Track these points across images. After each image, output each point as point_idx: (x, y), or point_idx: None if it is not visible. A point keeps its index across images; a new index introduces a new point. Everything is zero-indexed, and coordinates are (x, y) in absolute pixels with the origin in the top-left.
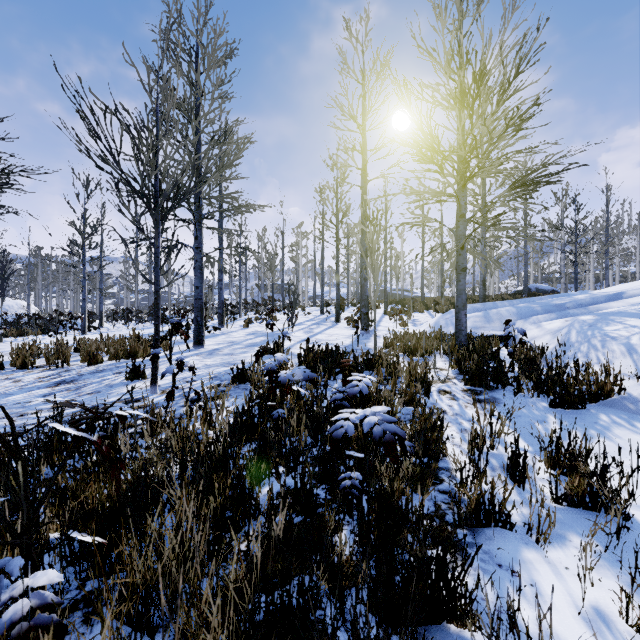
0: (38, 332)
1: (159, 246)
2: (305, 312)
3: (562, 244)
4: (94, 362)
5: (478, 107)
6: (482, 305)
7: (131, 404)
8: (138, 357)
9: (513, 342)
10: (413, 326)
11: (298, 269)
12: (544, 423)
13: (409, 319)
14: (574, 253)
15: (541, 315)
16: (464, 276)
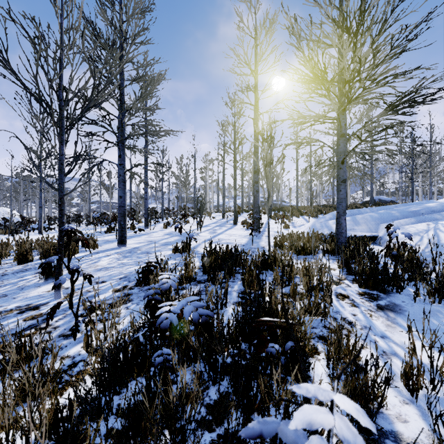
0: (7, 232)
1: (63, 153)
2: (211, 217)
3: (400, 167)
4: (24, 261)
5: (361, 36)
6: (349, 211)
7: (26, 313)
8: (66, 256)
9: (380, 242)
10: (293, 227)
11: (206, 186)
12: None
13: (289, 222)
14: (411, 173)
15: (402, 219)
16: (344, 187)
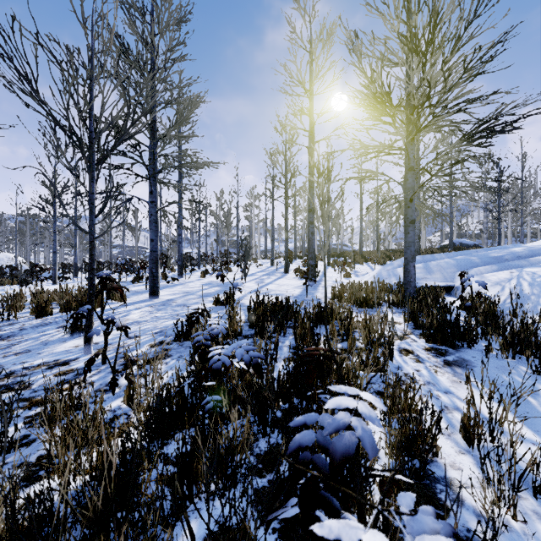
0: (14, 282)
1: (94, 192)
2: (257, 264)
3: (485, 204)
4: (43, 314)
5: (431, 56)
6: (421, 257)
7: (55, 369)
8: None
9: (456, 293)
10: (355, 277)
11: (251, 226)
12: (538, 397)
13: (351, 270)
14: (498, 211)
15: (482, 267)
16: (413, 228)
